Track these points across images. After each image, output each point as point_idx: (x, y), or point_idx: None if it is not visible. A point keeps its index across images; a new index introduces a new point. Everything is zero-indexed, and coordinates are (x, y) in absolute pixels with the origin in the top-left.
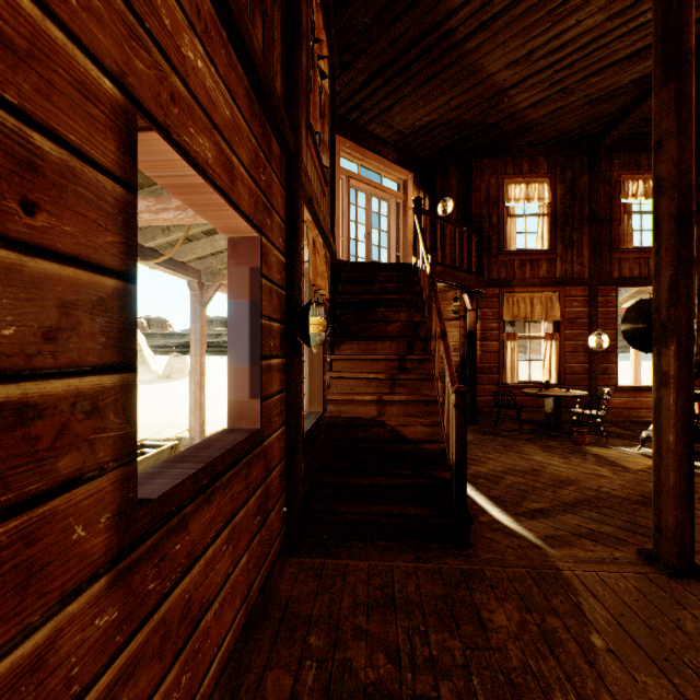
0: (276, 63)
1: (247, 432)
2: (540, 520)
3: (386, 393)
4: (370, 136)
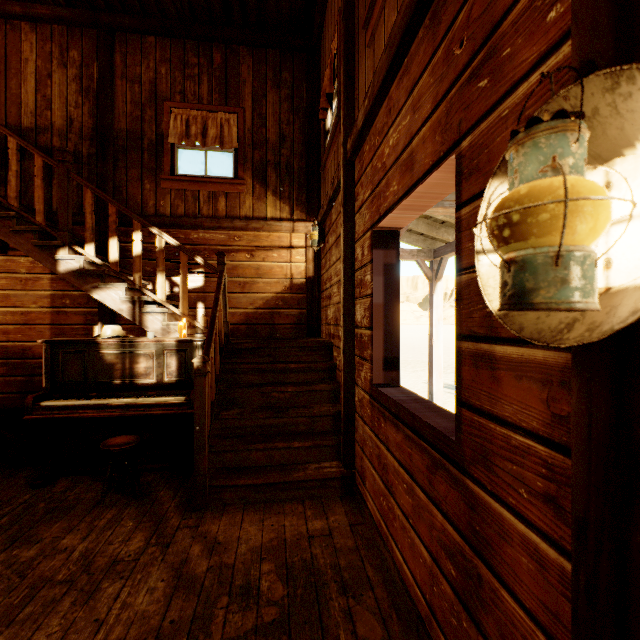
0: None
1: (445, 428)
2: None
3: None
4: None
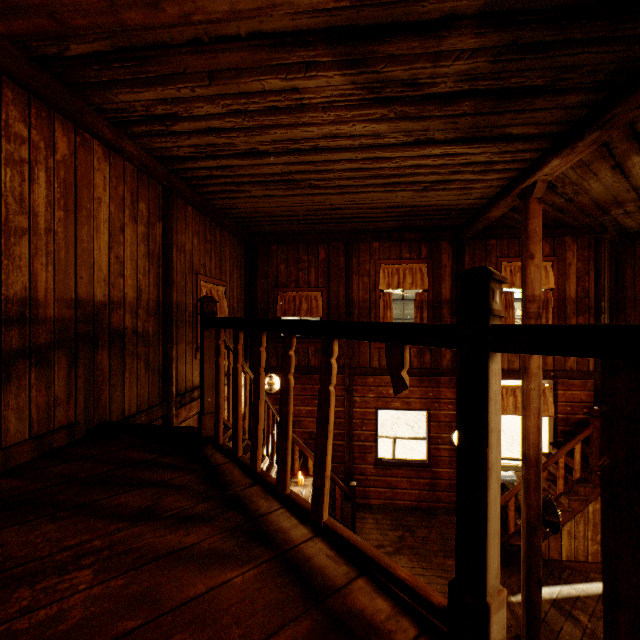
0: (444, 352)
1: (422, 462)
2: (554, 609)
3: (545, 489)
4: None
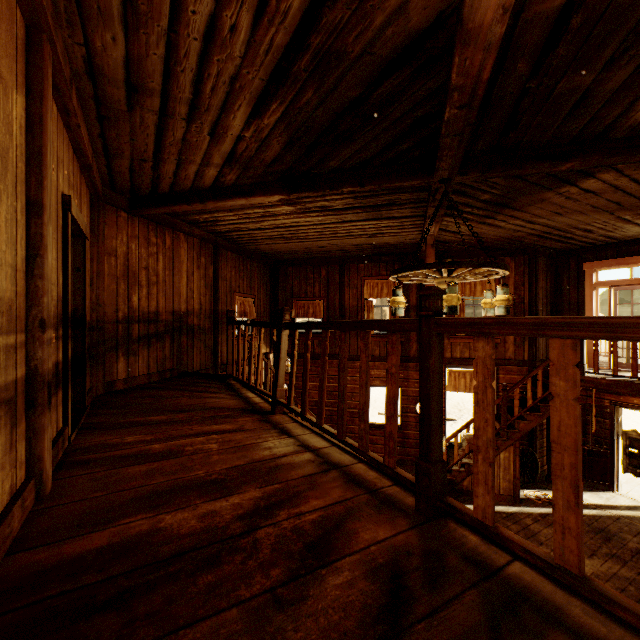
0: (412, 344)
1: None
2: None
3: None
4: (633, 243)
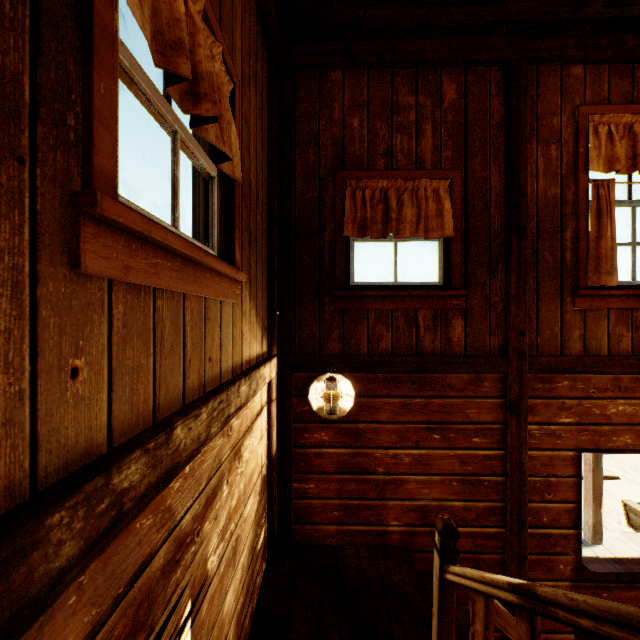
0: None
1: None
2: None
3: None
4: None
